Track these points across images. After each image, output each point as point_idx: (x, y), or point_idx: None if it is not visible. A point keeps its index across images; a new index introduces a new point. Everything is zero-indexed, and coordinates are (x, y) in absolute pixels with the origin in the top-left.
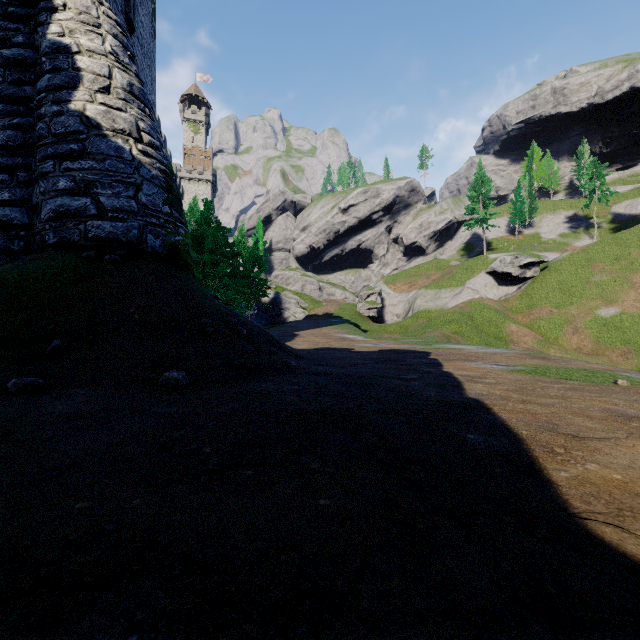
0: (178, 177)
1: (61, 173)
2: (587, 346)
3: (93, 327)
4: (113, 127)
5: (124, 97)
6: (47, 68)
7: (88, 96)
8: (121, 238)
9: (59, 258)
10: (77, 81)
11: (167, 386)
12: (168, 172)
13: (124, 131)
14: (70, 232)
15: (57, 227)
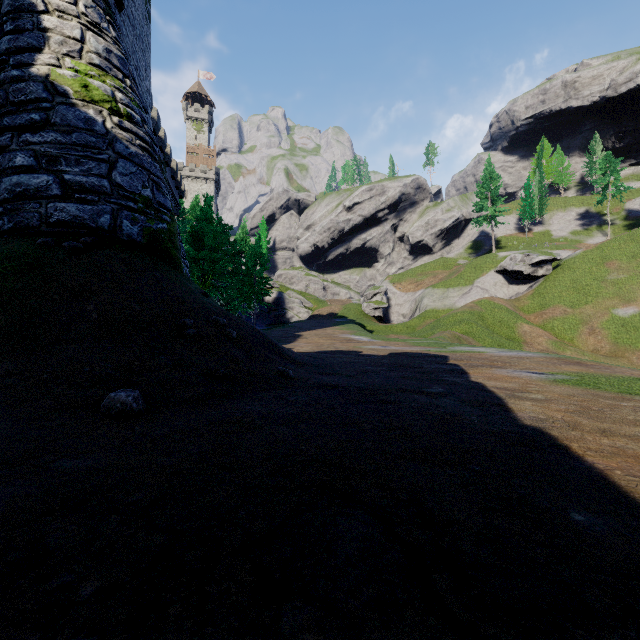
0: (179, 174)
1: (19, 147)
2: (605, 347)
3: (32, 329)
4: (83, 95)
5: (98, 63)
6: (8, 29)
7: (54, 60)
8: (90, 224)
9: (7, 245)
10: (42, 43)
11: (110, 412)
12: (150, 151)
13: (97, 101)
14: (28, 216)
15: (13, 210)
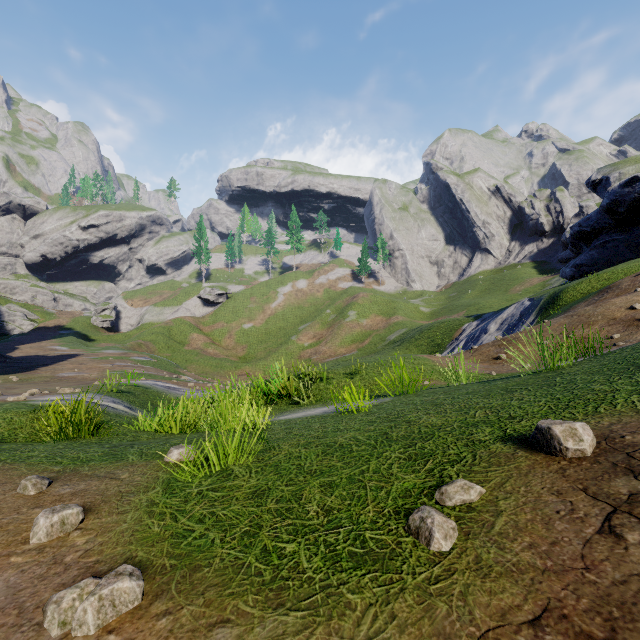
0: None
1: None
2: (232, 345)
3: None
4: None
5: None
6: None
7: None
8: None
9: None
10: None
11: None
12: None
13: None
14: None
15: None
